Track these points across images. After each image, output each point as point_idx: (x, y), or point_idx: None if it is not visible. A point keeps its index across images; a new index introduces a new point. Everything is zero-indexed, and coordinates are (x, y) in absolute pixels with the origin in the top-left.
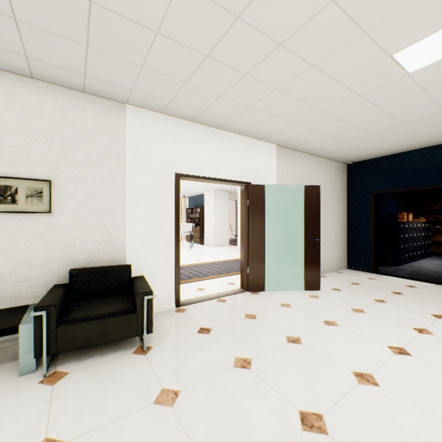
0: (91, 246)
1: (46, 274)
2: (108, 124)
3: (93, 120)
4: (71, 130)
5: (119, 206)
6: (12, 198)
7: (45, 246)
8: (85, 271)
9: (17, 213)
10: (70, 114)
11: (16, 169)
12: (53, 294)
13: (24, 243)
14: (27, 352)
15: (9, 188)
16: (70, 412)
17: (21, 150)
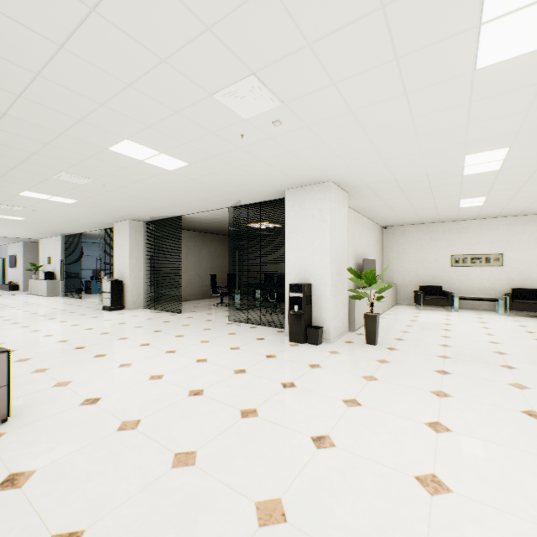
0: (519, 279)
1: (500, 289)
2: (528, 226)
3: (520, 226)
4: (510, 233)
5: (534, 262)
6: (488, 261)
7: (499, 278)
8: (517, 289)
9: (490, 266)
10: (509, 227)
11: (489, 251)
12: (507, 294)
13: (492, 277)
14: (500, 308)
15: (487, 258)
16: (520, 320)
17: (491, 244)
